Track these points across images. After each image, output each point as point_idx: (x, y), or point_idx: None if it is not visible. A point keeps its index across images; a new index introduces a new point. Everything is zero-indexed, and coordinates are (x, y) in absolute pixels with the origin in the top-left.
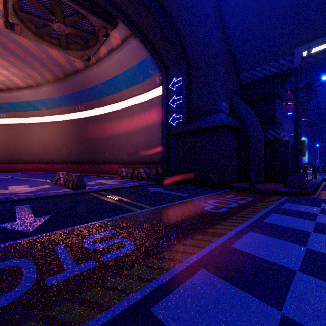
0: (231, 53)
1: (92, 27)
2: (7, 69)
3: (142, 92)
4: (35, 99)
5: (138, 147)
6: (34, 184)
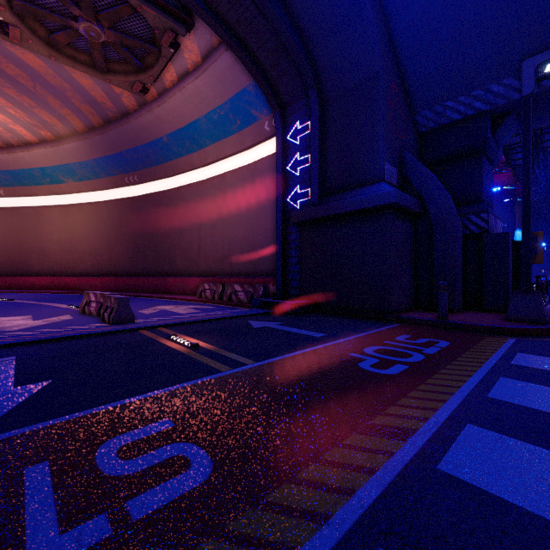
0: (400, 76)
1: (149, 30)
2: (3, 110)
3: (240, 150)
4: (55, 163)
5: (232, 248)
6: (45, 312)
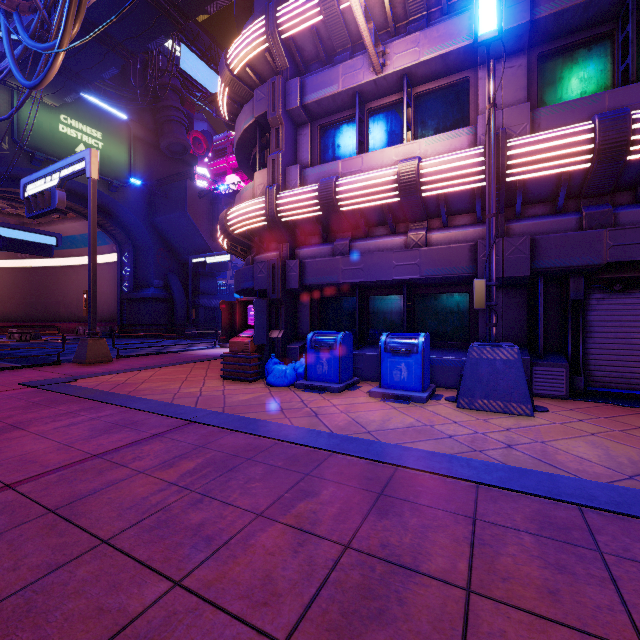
0: (166, 244)
1: None
2: None
3: (103, 254)
4: None
5: (99, 306)
6: None
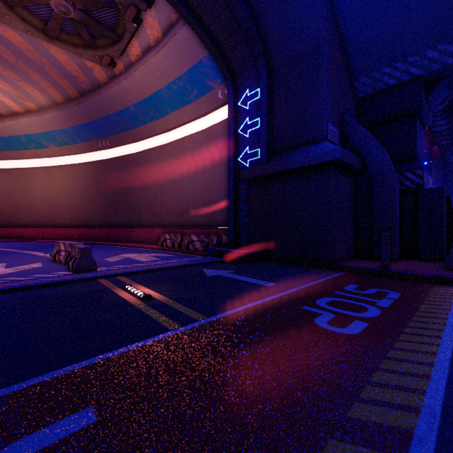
0: (341, 45)
1: (114, 6)
2: None
3: (197, 117)
4: (39, 131)
5: (190, 203)
6: (20, 260)
